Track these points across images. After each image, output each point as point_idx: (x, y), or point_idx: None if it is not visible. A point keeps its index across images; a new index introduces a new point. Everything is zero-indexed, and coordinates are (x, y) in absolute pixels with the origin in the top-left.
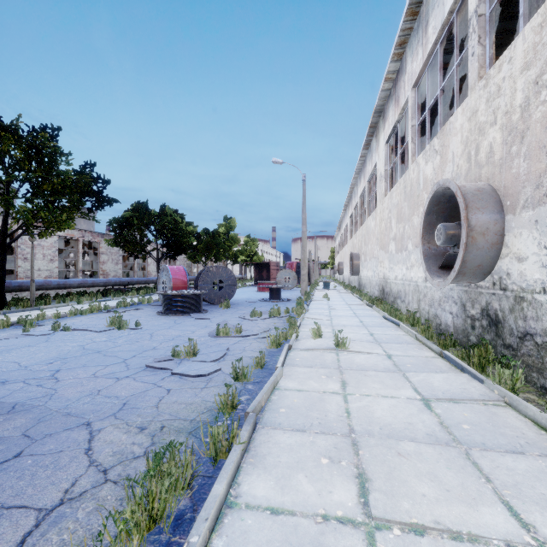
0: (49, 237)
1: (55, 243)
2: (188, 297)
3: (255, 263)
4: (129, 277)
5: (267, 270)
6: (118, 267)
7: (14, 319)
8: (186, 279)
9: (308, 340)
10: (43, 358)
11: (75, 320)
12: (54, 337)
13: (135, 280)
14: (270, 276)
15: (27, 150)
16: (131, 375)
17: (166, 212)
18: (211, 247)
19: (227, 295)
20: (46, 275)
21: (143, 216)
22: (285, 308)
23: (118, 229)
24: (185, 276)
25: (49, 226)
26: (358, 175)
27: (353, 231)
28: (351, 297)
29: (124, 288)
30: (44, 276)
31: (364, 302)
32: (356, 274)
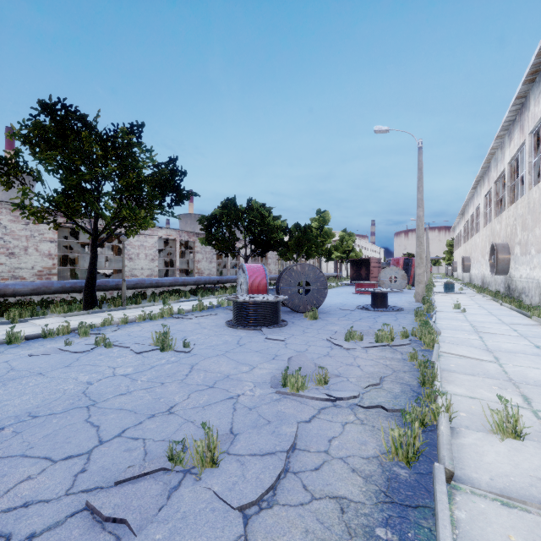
0: (134, 236)
1: (156, 243)
2: (261, 304)
3: (352, 260)
4: (223, 275)
5: (367, 267)
6: (212, 266)
7: (90, 321)
8: (265, 281)
9: (485, 440)
10: (10, 411)
11: (137, 328)
12: (84, 357)
13: (224, 279)
14: (370, 275)
15: (101, 144)
16: (39, 535)
17: (253, 207)
18: (302, 243)
19: (315, 300)
20: (148, 274)
21: (231, 213)
22: (397, 324)
23: (207, 227)
24: (263, 276)
25: (131, 225)
26: (505, 132)
27: (492, 213)
28: (500, 308)
29: (213, 287)
30: (146, 274)
31: (535, 319)
32: (503, 274)
